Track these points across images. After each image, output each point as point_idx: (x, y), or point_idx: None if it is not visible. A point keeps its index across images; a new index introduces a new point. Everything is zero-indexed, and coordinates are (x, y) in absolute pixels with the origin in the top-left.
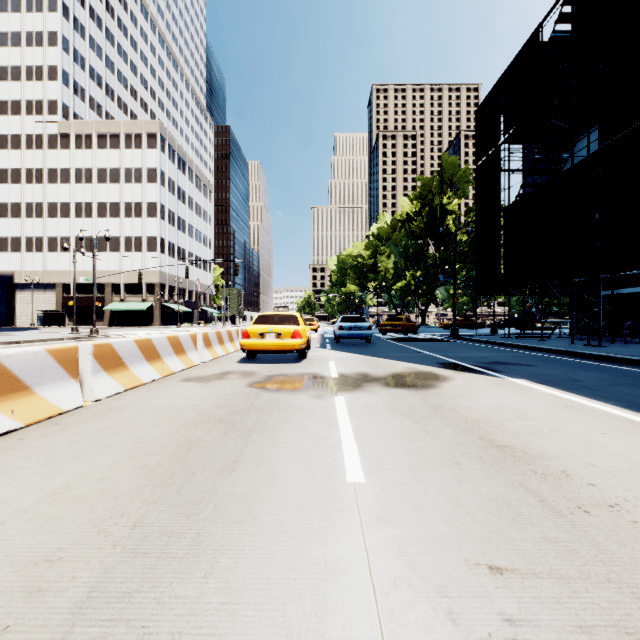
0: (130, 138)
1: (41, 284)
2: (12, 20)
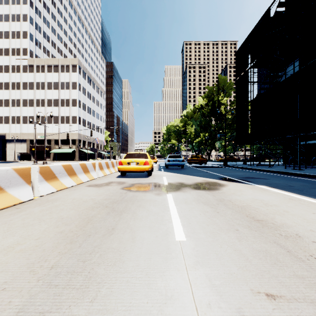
0: (63, 67)
1: (19, 139)
2: (5, 8)
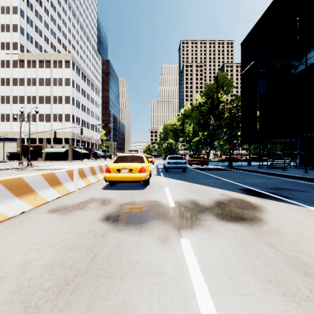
0: (56, 62)
1: (9, 138)
2: None
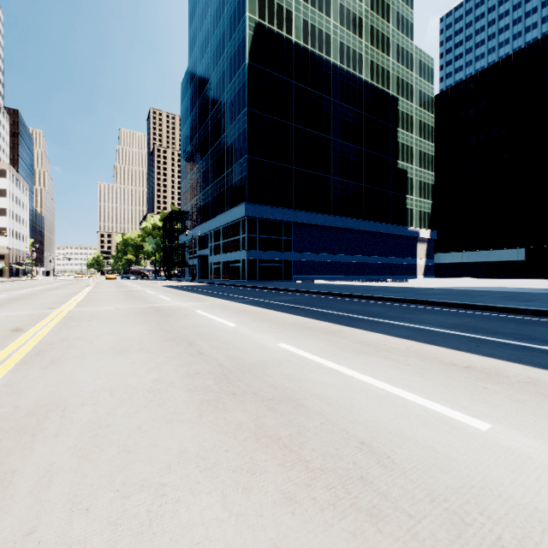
0: None
1: None
2: None
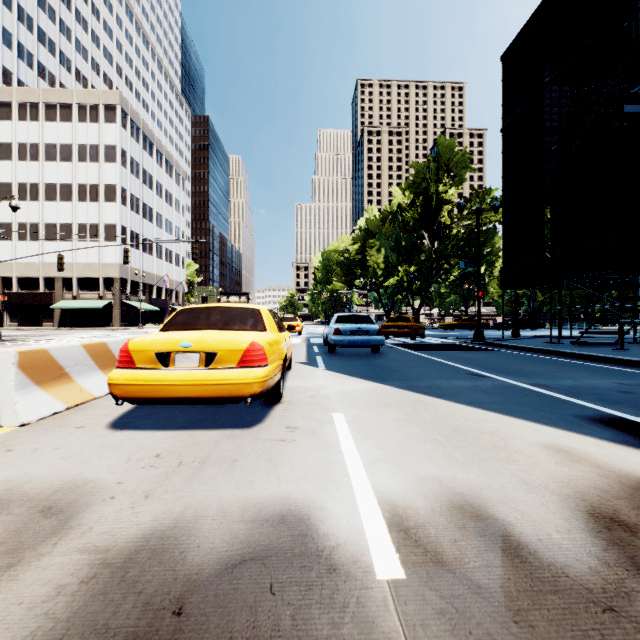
0: (84, 110)
1: None
2: None
